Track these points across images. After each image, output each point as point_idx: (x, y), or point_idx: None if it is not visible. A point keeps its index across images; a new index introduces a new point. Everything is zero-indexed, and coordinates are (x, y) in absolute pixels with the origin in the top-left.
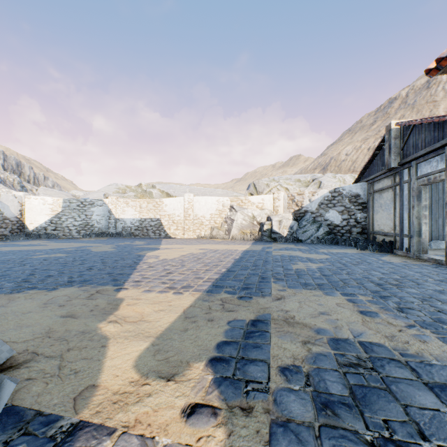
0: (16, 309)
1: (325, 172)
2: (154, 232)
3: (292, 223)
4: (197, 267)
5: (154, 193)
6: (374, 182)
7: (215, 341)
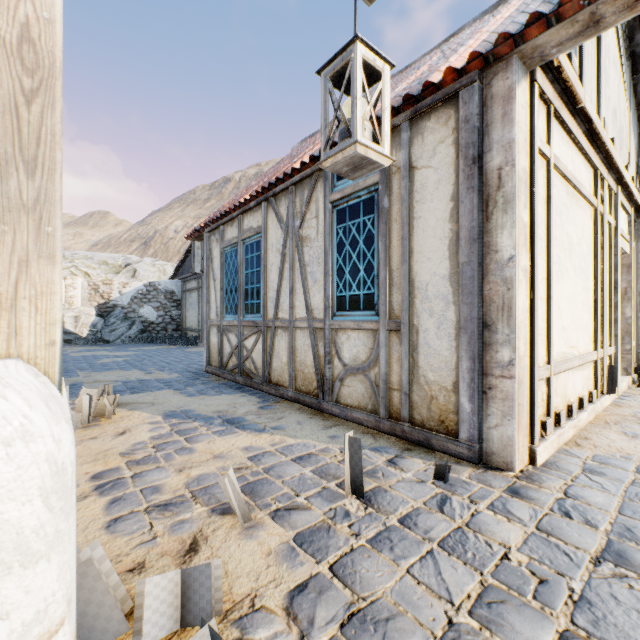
0: None
1: (147, 249)
2: None
3: (96, 320)
4: None
5: None
6: (186, 281)
7: None
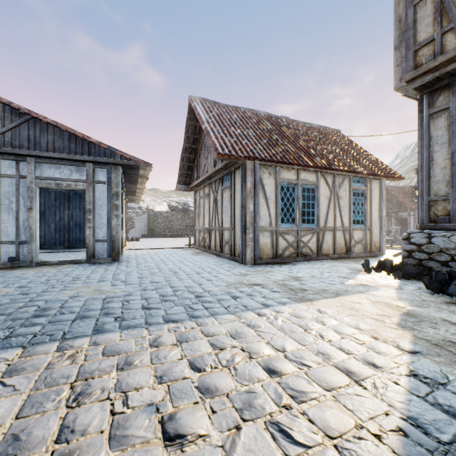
0: None
1: None
2: None
3: None
4: (173, 361)
5: None
6: None
7: (335, 285)
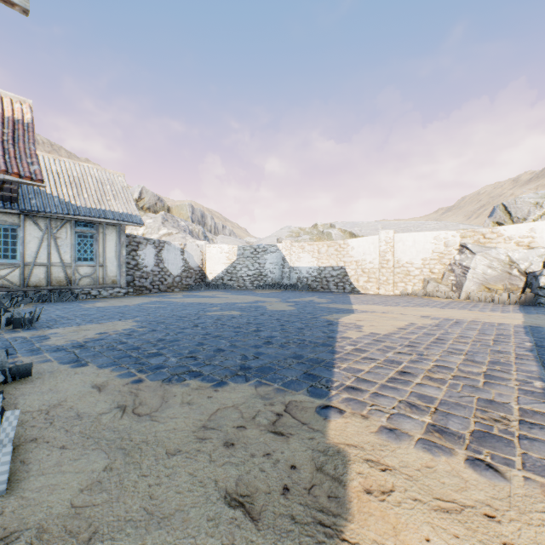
0: (162, 431)
1: None
2: (335, 284)
3: None
4: (456, 365)
5: (333, 233)
6: None
7: None
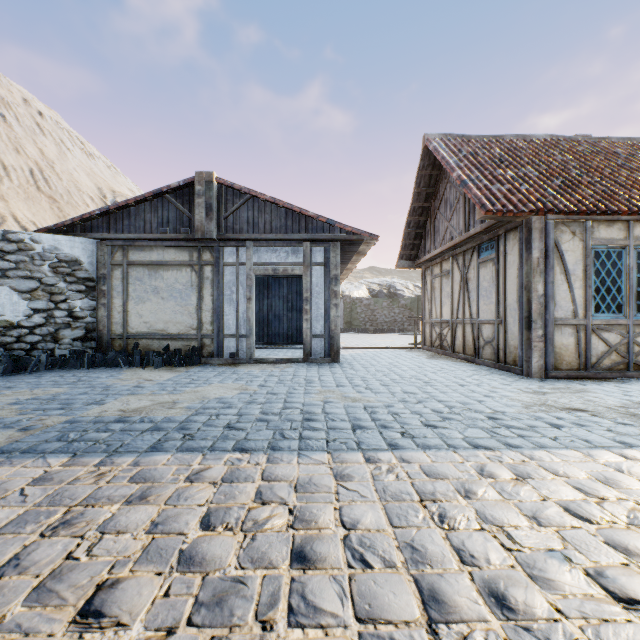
0: None
1: None
2: None
3: None
4: (535, 500)
5: None
6: (130, 246)
7: None
